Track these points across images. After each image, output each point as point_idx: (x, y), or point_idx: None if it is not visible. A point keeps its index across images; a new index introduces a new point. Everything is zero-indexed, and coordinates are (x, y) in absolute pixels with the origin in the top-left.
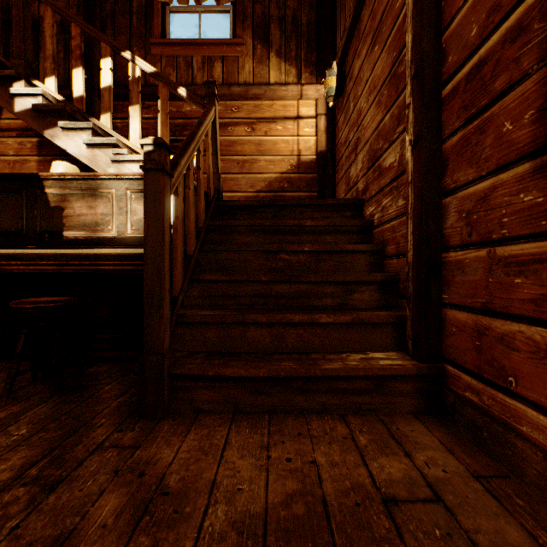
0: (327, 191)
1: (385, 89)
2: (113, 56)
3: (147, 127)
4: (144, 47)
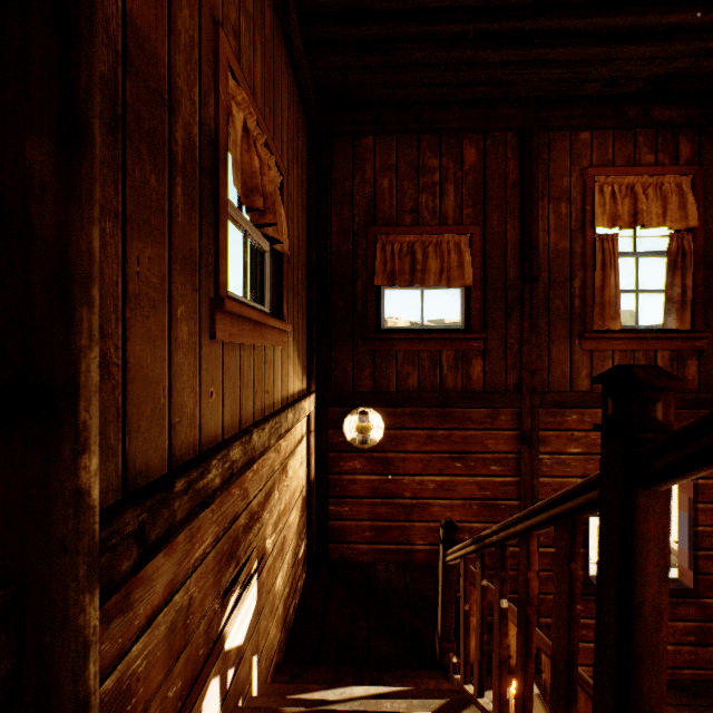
0: (315, 523)
1: (475, 505)
2: (118, 332)
3: (202, 588)
4: (197, 306)
